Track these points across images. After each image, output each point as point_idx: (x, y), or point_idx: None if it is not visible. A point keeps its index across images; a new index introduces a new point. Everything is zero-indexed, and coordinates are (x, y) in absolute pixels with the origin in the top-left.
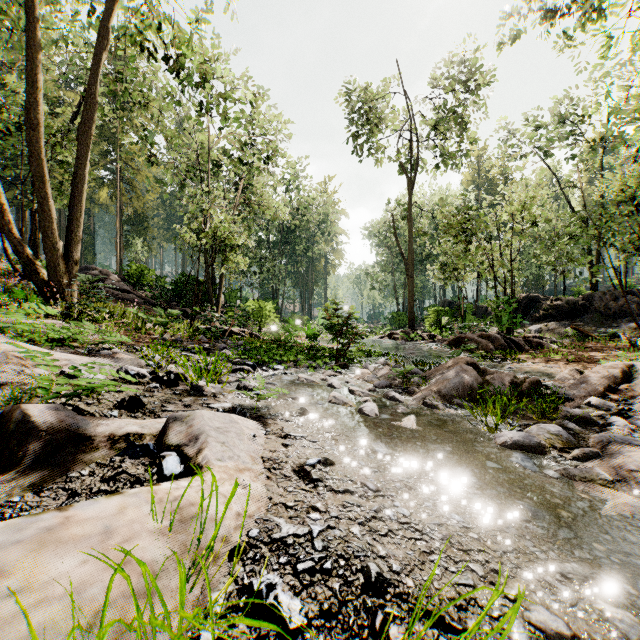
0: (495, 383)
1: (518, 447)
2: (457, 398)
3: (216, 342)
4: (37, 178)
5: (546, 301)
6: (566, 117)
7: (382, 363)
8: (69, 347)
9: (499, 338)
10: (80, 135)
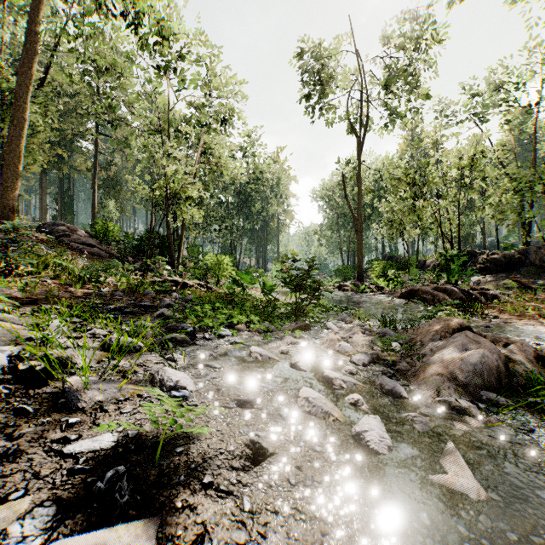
0: (521, 360)
1: None
2: (483, 388)
3: (163, 297)
4: None
5: (482, 255)
6: (500, 85)
7: (344, 320)
8: None
9: (456, 291)
10: (20, 76)
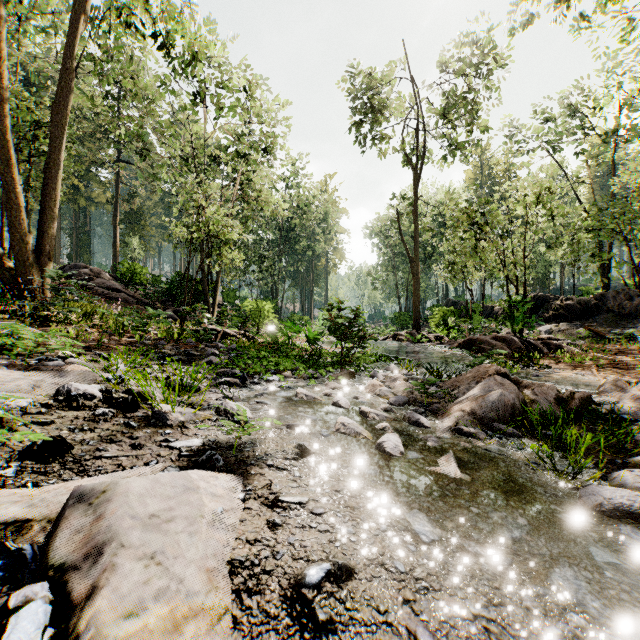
0: (539, 400)
1: (622, 515)
2: (497, 421)
3: (205, 346)
4: (3, 161)
5: (555, 301)
6: (576, 109)
7: (392, 370)
8: (10, 356)
9: (516, 340)
10: (55, 116)
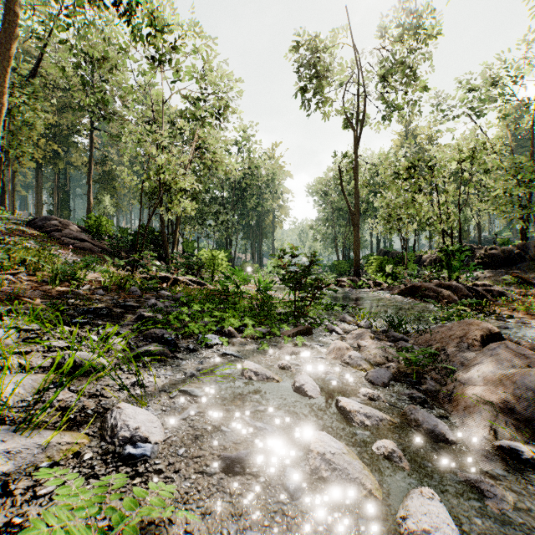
0: None
1: None
2: None
3: (150, 295)
4: None
5: (479, 250)
6: (498, 79)
7: (347, 321)
8: None
9: (462, 288)
10: None
